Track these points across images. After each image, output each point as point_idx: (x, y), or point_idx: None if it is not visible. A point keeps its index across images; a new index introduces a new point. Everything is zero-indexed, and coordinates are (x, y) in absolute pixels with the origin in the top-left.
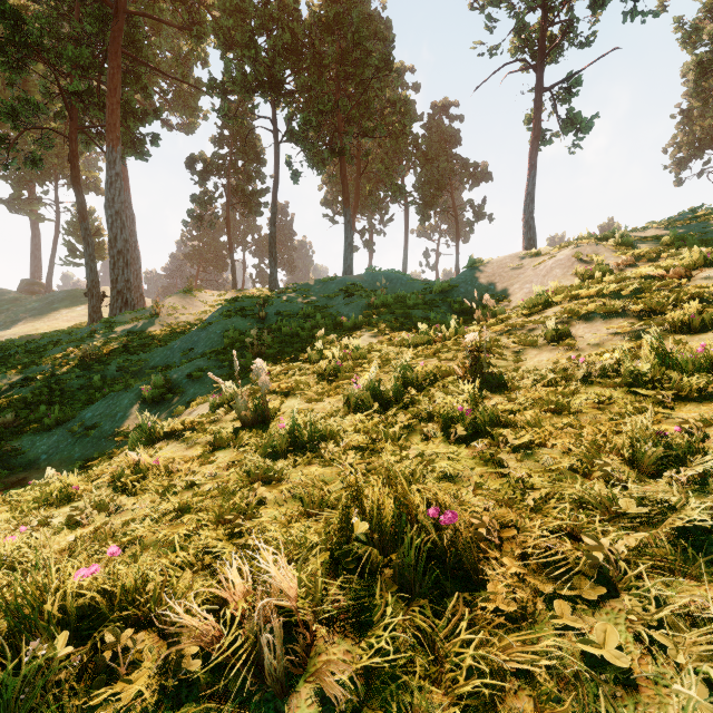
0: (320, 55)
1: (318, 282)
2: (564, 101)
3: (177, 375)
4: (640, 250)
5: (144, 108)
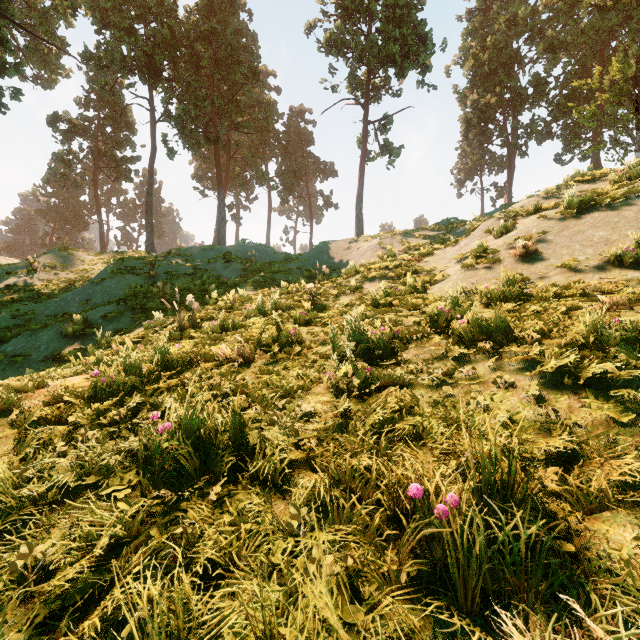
0: (197, 56)
1: (198, 249)
2: (382, 133)
3: (91, 318)
4: (412, 243)
5: (3, 60)
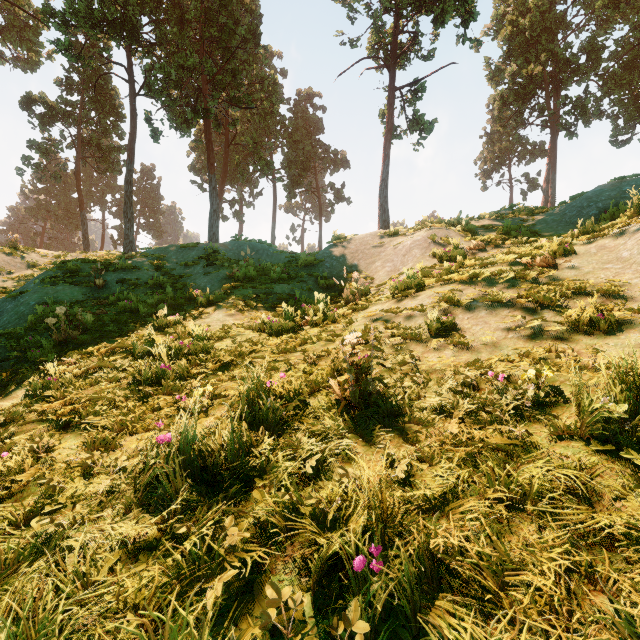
0: (181, 7)
1: (176, 248)
2: (411, 103)
3: None
4: (486, 236)
5: None
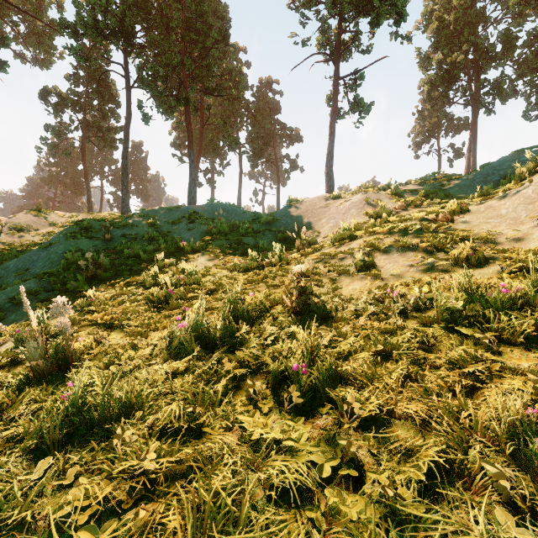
0: (167, 17)
1: (164, 209)
2: (352, 89)
3: (0, 299)
4: (408, 198)
5: None
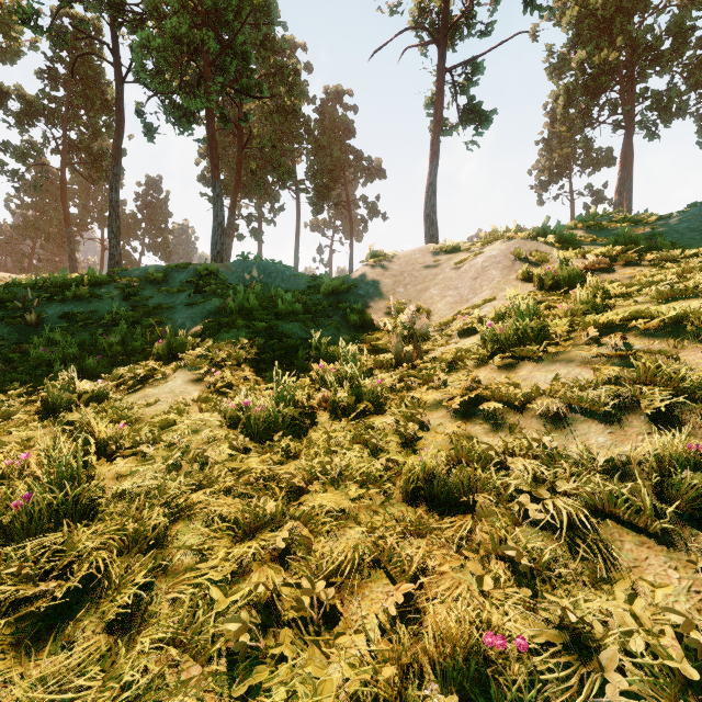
0: None
1: (160, 269)
2: (464, 90)
3: None
4: (603, 249)
5: None
